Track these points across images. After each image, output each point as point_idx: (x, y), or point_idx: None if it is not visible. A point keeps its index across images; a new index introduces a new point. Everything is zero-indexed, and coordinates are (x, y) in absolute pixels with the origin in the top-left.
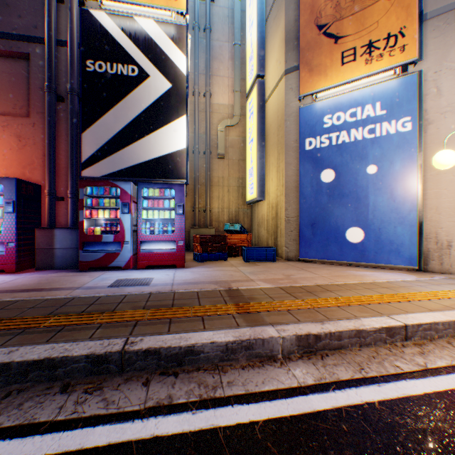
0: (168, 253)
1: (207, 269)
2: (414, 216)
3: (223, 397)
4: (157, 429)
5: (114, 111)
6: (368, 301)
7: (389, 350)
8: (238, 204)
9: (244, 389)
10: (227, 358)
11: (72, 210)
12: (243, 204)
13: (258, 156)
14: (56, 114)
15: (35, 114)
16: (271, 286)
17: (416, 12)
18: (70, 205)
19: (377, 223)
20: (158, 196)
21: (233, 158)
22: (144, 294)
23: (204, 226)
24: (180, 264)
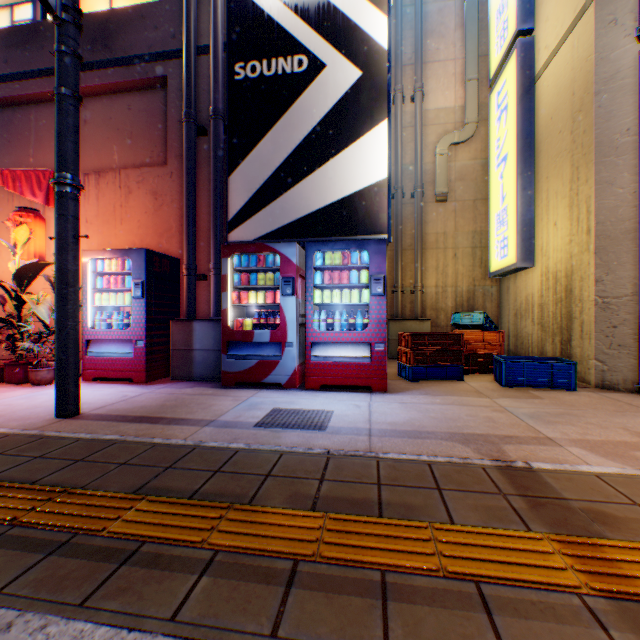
0: (357, 364)
1: (429, 398)
2: None
3: None
4: None
5: (271, 136)
6: None
7: None
8: (472, 278)
9: None
10: None
11: (215, 293)
12: (482, 278)
13: (519, 185)
14: (196, 154)
15: (173, 159)
16: (626, 470)
17: None
18: (213, 285)
19: None
20: (340, 265)
21: (463, 199)
22: (315, 456)
23: (410, 317)
24: (377, 386)
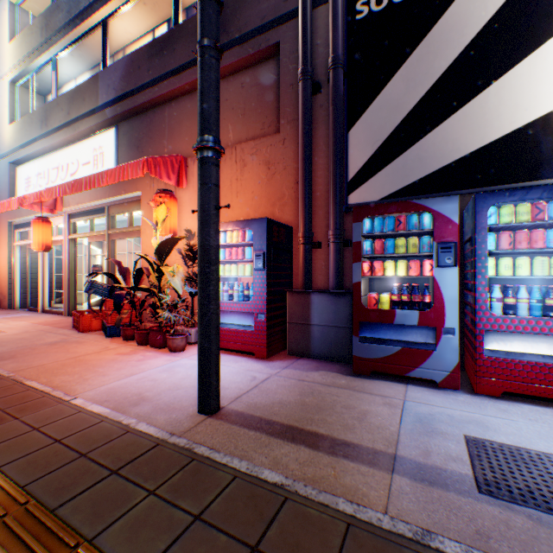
0: None
1: None
2: None
3: None
4: None
5: (402, 73)
6: None
7: None
8: None
9: None
10: None
11: (334, 263)
12: None
13: None
14: (311, 113)
15: (284, 125)
16: None
17: None
18: (331, 254)
19: None
20: (527, 221)
21: None
22: None
23: None
24: None
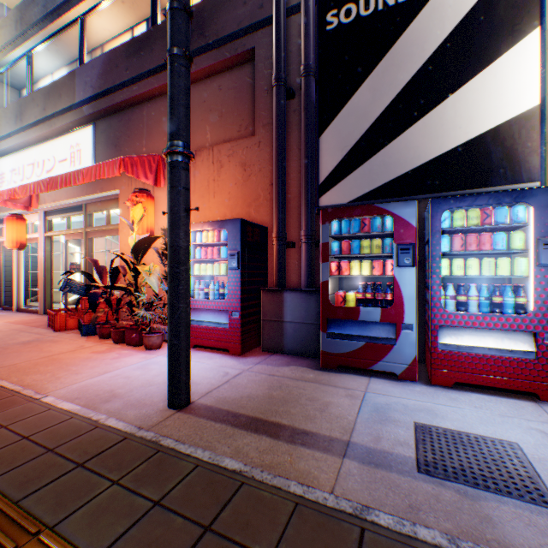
0: (512, 360)
1: None
2: None
3: None
4: None
5: (369, 83)
6: None
7: None
8: None
9: None
10: None
11: (306, 262)
12: None
13: None
14: (284, 118)
15: (260, 128)
16: None
17: None
18: (303, 253)
19: None
20: (477, 225)
21: None
22: None
23: None
24: (547, 394)
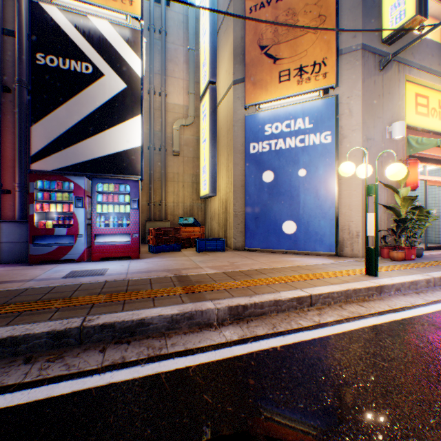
0: (123, 245)
1: (161, 259)
2: (333, 212)
3: (167, 353)
4: (112, 378)
5: (66, 107)
6: (290, 280)
7: (298, 314)
8: (193, 199)
9: (184, 347)
10: (172, 327)
11: (21, 204)
12: (197, 199)
13: (210, 156)
14: (2, 105)
15: None
16: (217, 271)
17: (335, 47)
18: (18, 198)
19: (306, 217)
20: (113, 191)
21: (188, 156)
22: (100, 283)
23: (160, 219)
24: (135, 256)
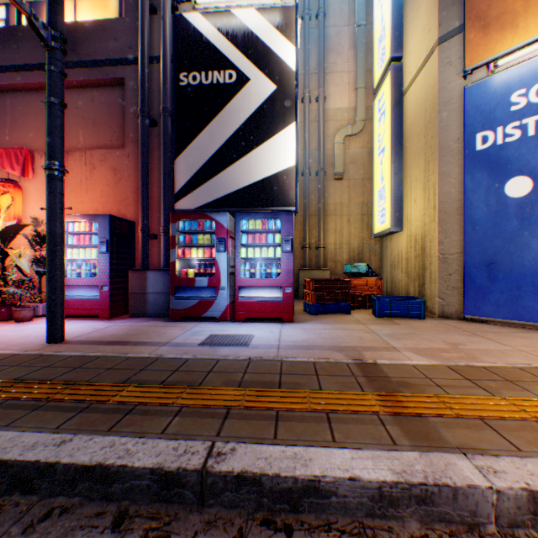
0: (272, 302)
1: (323, 325)
2: None
3: None
4: None
5: (208, 130)
6: None
7: None
8: (361, 238)
9: None
10: (380, 513)
11: (165, 249)
12: (368, 238)
13: (392, 171)
14: (149, 141)
15: (130, 143)
16: (431, 362)
17: None
18: (163, 243)
19: None
20: (260, 229)
21: (355, 178)
22: (241, 361)
23: (316, 267)
24: (287, 318)
